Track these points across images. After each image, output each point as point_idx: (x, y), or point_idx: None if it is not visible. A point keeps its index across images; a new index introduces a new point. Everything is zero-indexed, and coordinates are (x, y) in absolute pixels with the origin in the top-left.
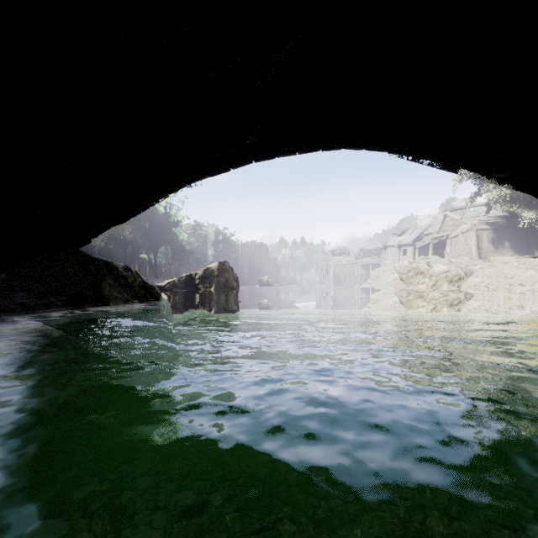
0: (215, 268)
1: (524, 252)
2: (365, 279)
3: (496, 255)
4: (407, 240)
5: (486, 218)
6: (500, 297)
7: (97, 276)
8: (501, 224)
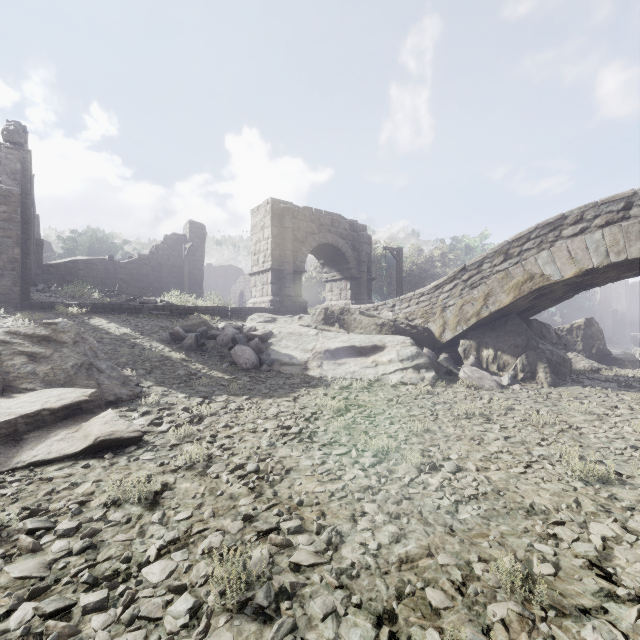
0: (581, 323)
1: None
2: None
3: None
4: None
5: None
6: None
7: (542, 328)
8: None
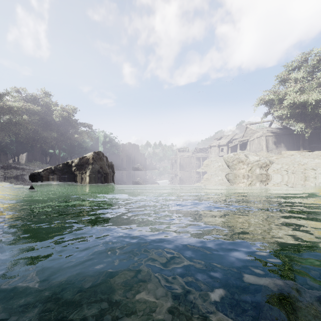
0: (90, 157)
1: (291, 149)
2: (198, 166)
3: (276, 151)
4: (223, 142)
5: (270, 129)
6: (298, 177)
7: None
8: (279, 132)
